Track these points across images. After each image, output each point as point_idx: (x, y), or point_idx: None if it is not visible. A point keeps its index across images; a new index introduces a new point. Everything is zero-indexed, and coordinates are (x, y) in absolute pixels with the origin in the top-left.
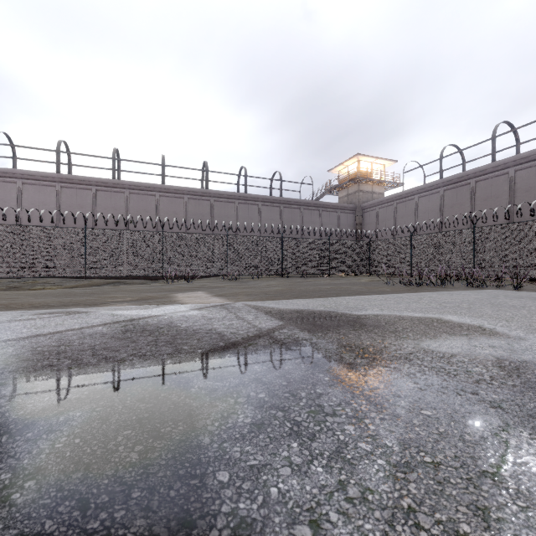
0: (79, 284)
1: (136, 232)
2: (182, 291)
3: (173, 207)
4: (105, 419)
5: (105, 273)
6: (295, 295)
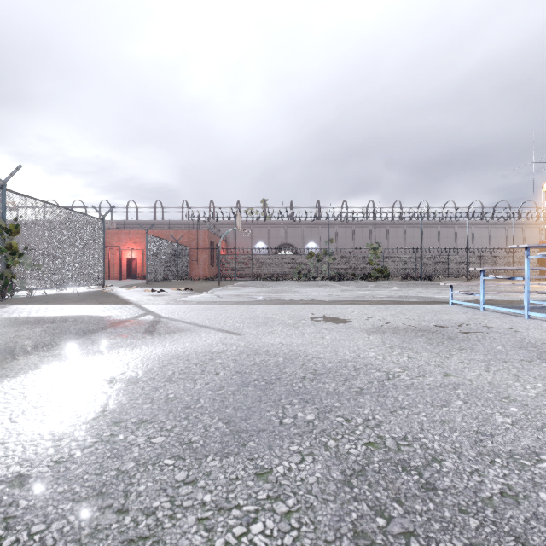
0: None
1: None
2: None
3: None
4: None
5: None
6: None
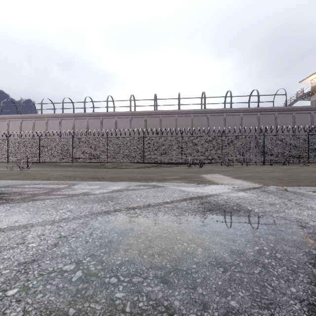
0: (140, 166)
1: (167, 137)
2: (203, 173)
3: (185, 122)
4: None
5: (152, 160)
6: (313, 181)
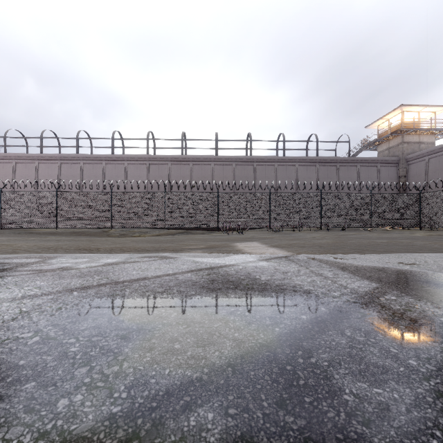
0: (161, 233)
1: (199, 193)
2: (238, 241)
3: (224, 172)
4: (249, 441)
5: (177, 225)
6: (353, 249)
